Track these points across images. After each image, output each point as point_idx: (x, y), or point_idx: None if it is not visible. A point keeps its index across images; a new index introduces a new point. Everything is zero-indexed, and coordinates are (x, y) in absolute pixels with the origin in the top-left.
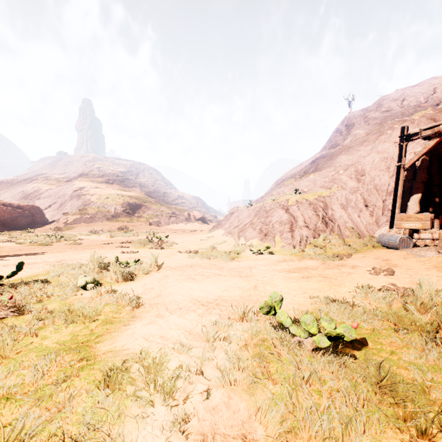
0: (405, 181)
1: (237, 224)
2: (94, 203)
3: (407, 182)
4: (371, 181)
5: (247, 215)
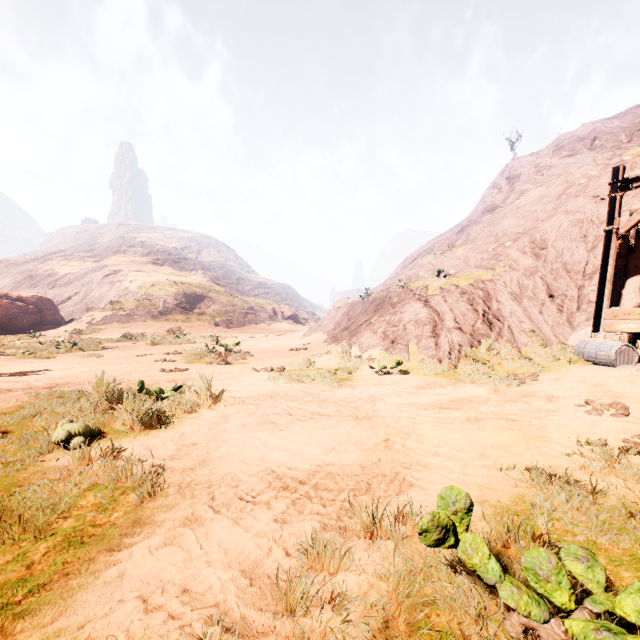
0: (616, 256)
1: (346, 324)
2: (134, 293)
3: (619, 258)
4: (557, 258)
5: (362, 310)
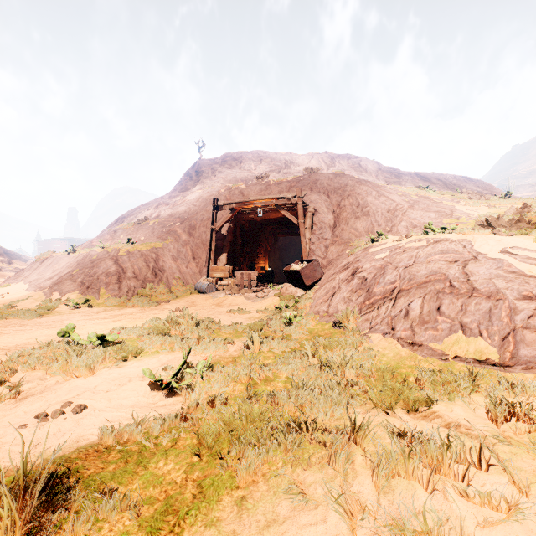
0: (220, 239)
1: (50, 275)
2: None
3: (221, 241)
4: (200, 237)
5: (67, 264)
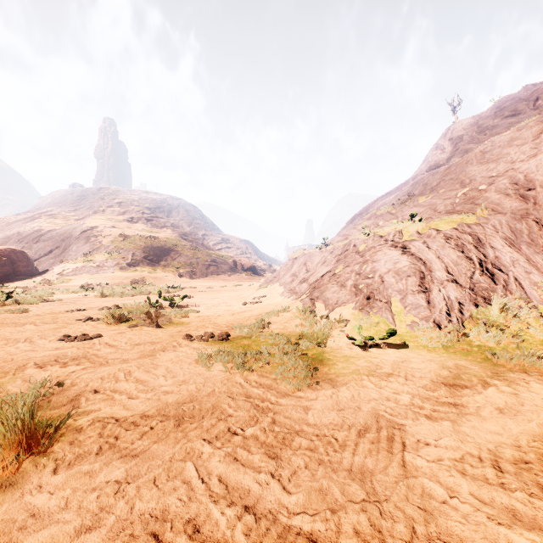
0: None
1: (304, 275)
2: (106, 247)
3: None
4: None
5: (321, 260)
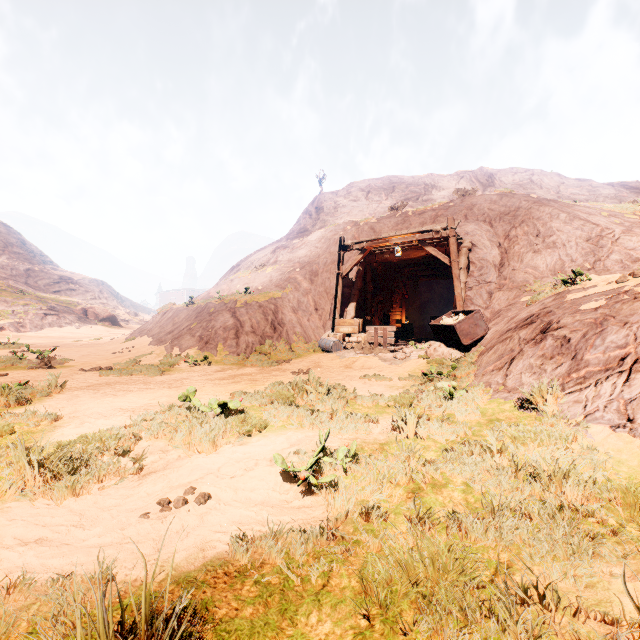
0: (347, 287)
1: (171, 328)
2: None
3: (348, 288)
4: (322, 284)
5: (186, 316)
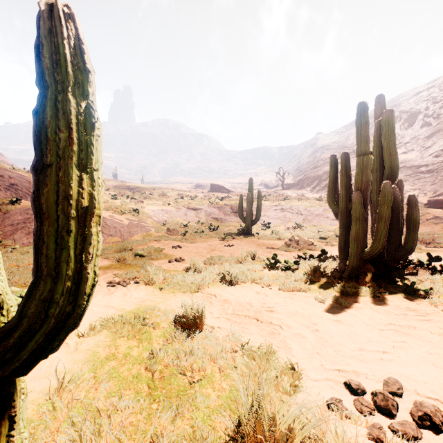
0: None
1: None
2: None
3: None
4: None
5: None
